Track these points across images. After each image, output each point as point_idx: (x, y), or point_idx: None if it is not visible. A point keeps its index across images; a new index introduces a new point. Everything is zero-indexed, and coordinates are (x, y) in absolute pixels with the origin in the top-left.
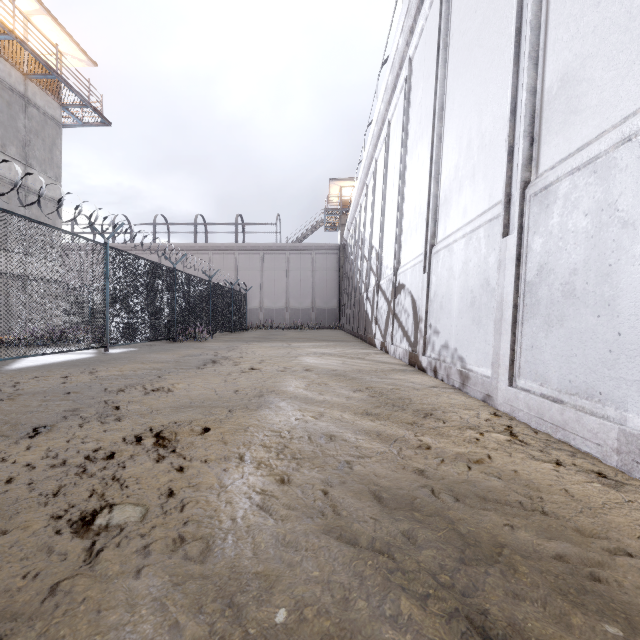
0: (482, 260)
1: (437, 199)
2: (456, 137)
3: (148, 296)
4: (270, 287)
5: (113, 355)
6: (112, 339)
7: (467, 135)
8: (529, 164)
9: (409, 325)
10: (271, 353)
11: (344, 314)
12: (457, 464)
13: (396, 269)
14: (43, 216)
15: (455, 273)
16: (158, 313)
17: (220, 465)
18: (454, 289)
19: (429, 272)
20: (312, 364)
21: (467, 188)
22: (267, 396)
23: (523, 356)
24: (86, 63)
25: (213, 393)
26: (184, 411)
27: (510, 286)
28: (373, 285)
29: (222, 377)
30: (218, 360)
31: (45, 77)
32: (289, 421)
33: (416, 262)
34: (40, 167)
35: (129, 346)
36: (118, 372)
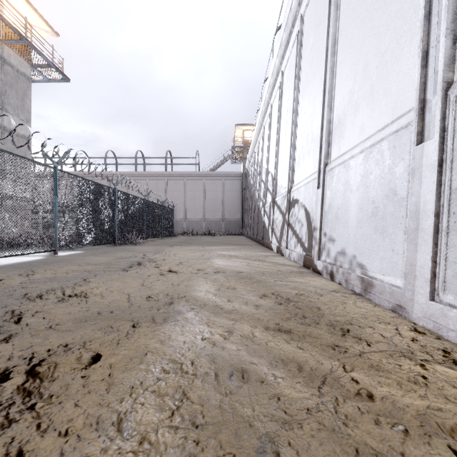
0: (386, 171)
1: (330, 124)
2: (350, 65)
3: (93, 210)
4: (191, 204)
5: (59, 257)
6: (61, 244)
7: (363, 60)
8: (452, 63)
9: (303, 233)
10: (188, 255)
11: (246, 224)
12: (432, 444)
13: (290, 187)
14: (16, 149)
15: (352, 186)
16: (101, 223)
17: (83, 445)
18: (351, 201)
19: (323, 187)
20: (221, 266)
21: (364, 107)
22: (177, 304)
23: (450, 269)
24: (50, 34)
25: (125, 300)
26: (85, 326)
27: (430, 194)
28: (269, 201)
29: (141, 280)
30: (143, 262)
31: (17, 42)
32: (194, 343)
33: (309, 180)
34: (14, 111)
35: (78, 249)
36: (51, 275)
